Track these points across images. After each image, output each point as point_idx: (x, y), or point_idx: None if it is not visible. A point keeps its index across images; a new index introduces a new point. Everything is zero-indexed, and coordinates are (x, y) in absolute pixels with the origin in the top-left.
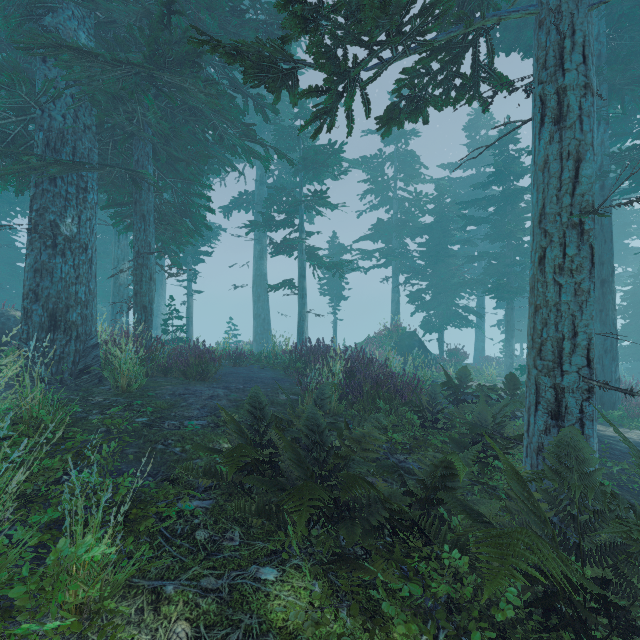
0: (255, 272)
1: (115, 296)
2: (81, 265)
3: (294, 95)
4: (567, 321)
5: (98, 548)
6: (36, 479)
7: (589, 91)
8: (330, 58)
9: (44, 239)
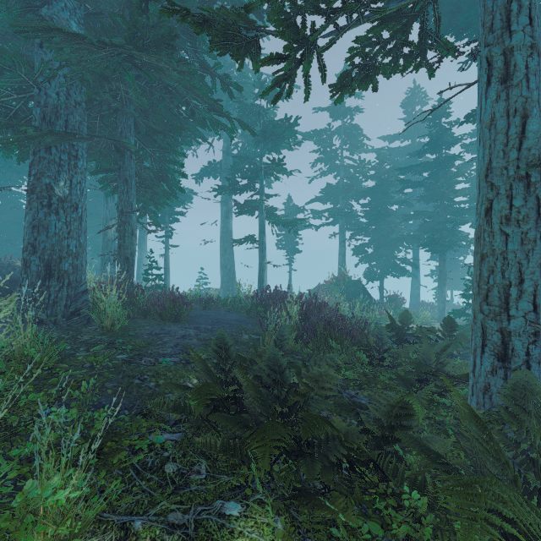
0: (222, 229)
1: (104, 250)
2: (72, 222)
3: (256, 62)
4: (514, 268)
5: (63, 492)
6: (22, 412)
7: (535, 51)
8: (290, 25)
9: (41, 199)
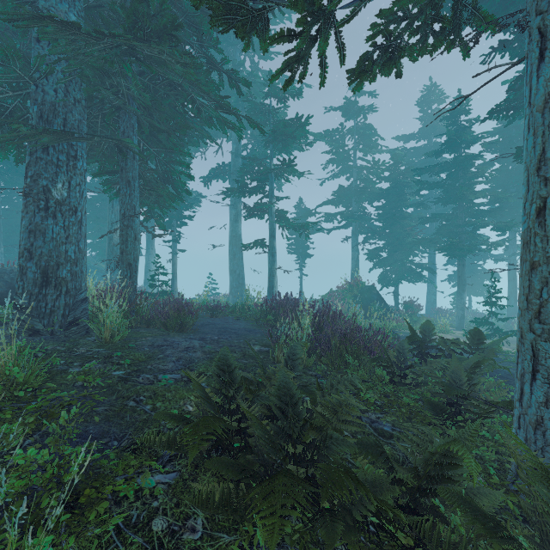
0: (231, 233)
1: (109, 255)
2: (71, 226)
3: (264, 41)
4: None
5: None
6: None
7: None
8: None
9: (37, 203)
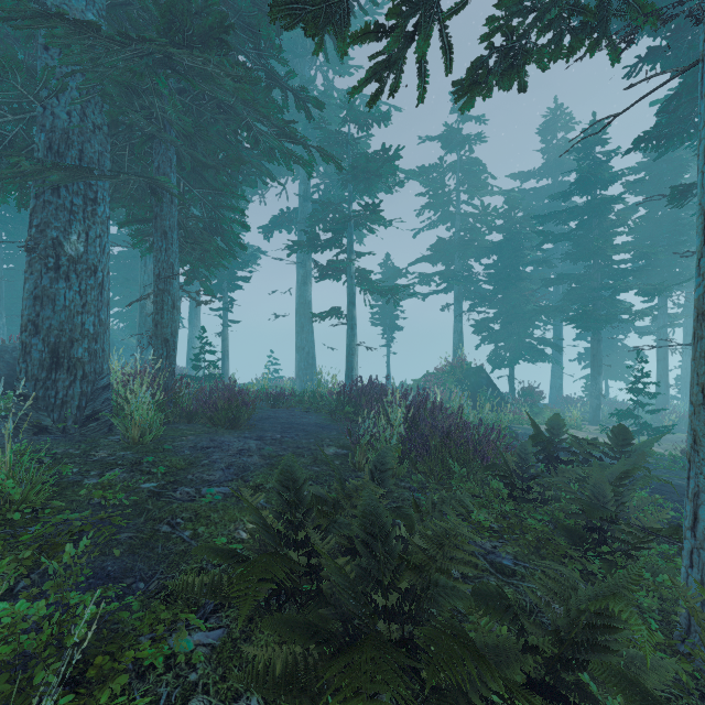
0: (298, 299)
1: (141, 327)
2: (89, 291)
3: (343, 40)
4: None
5: None
6: None
7: None
8: None
9: (45, 260)
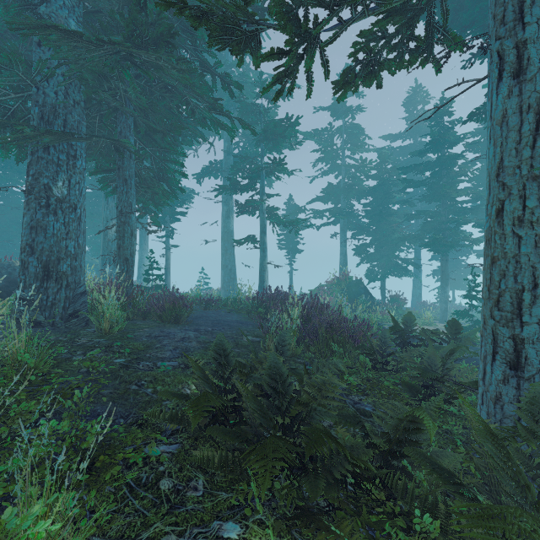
0: (223, 229)
1: (104, 250)
2: (71, 223)
3: (257, 58)
4: (527, 273)
5: (43, 524)
6: (12, 423)
7: None
8: (291, 18)
9: (39, 200)
